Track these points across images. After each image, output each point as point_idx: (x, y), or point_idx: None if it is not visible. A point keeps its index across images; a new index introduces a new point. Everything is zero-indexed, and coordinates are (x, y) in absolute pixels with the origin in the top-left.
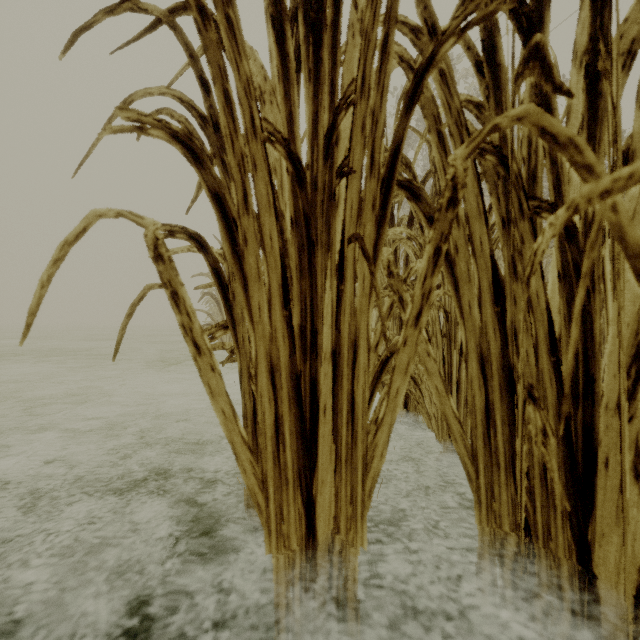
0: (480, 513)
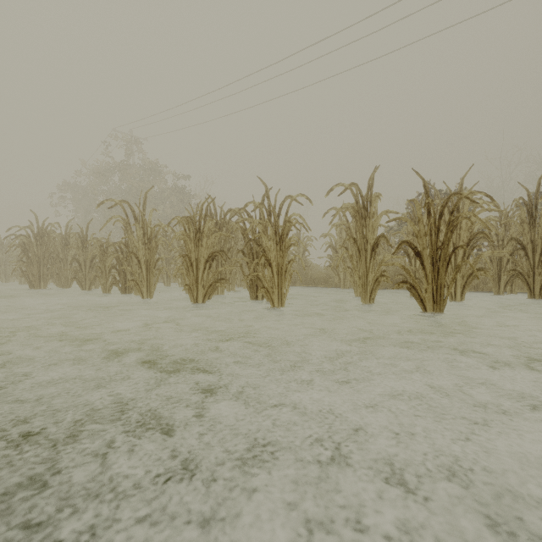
0: (60, 287)
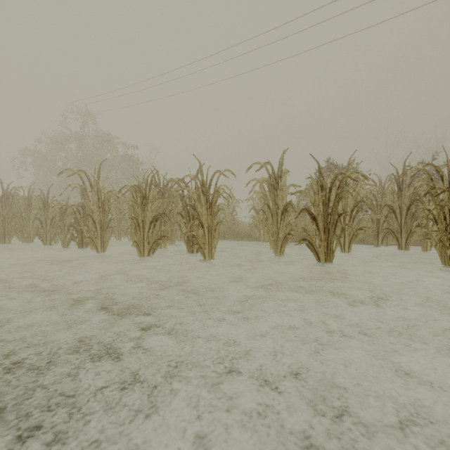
0: (23, 242)
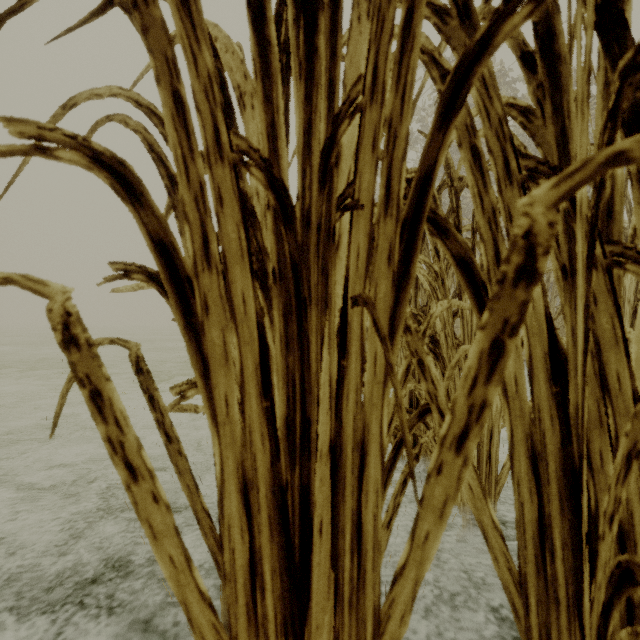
0: None
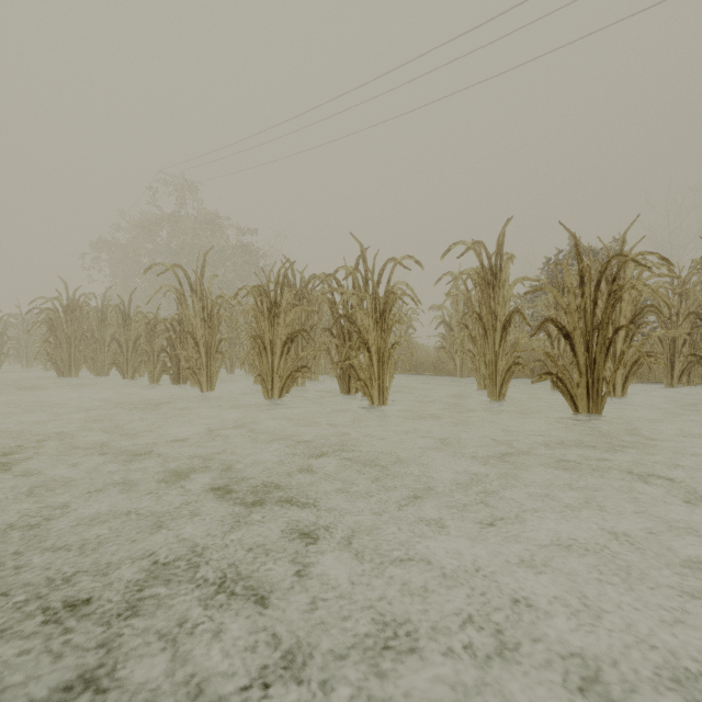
0: (95, 375)
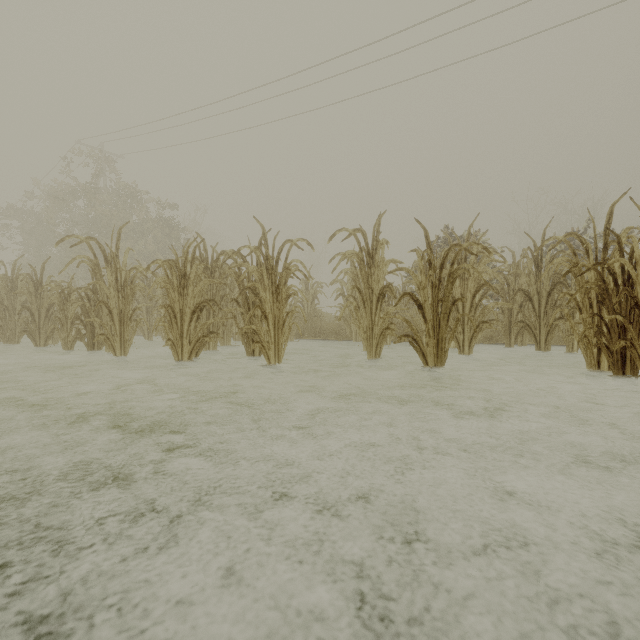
0: (4, 343)
